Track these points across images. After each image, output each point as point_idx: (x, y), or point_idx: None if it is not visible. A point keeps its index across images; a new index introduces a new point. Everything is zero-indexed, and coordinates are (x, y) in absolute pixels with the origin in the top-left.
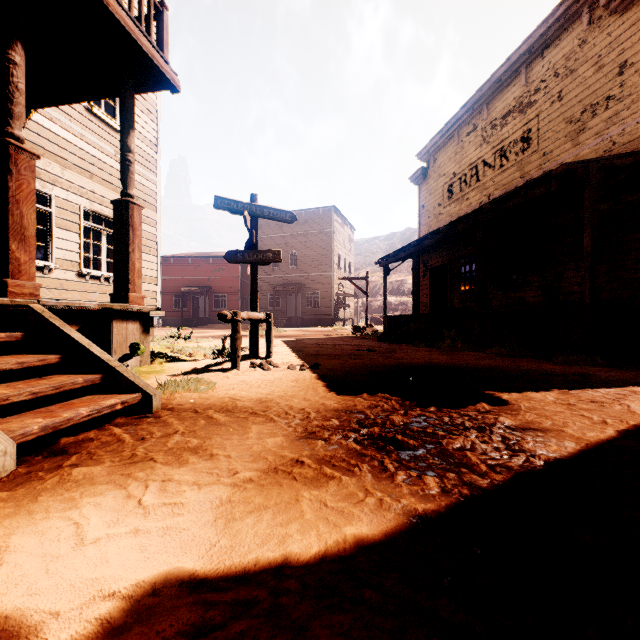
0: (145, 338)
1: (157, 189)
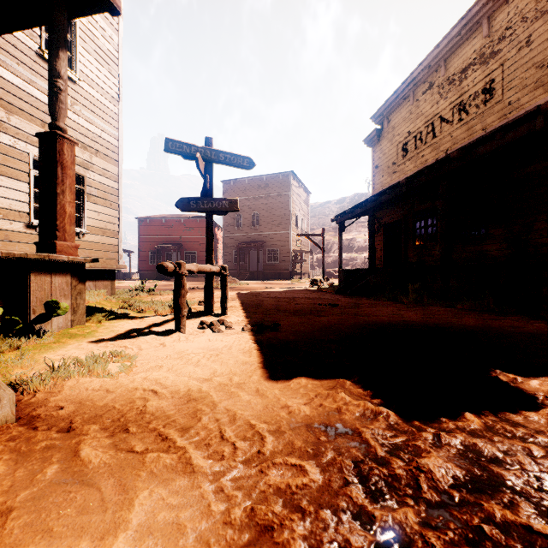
0: (79, 294)
1: (119, 144)
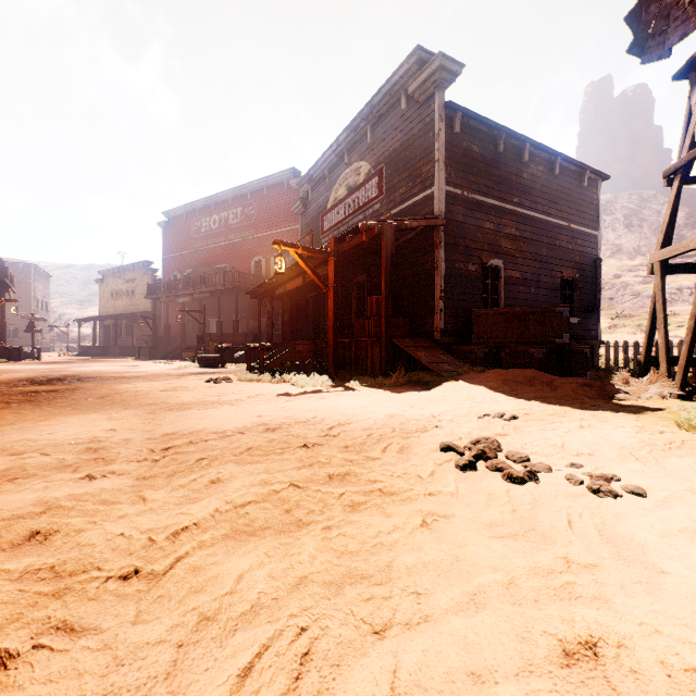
0: None
1: None
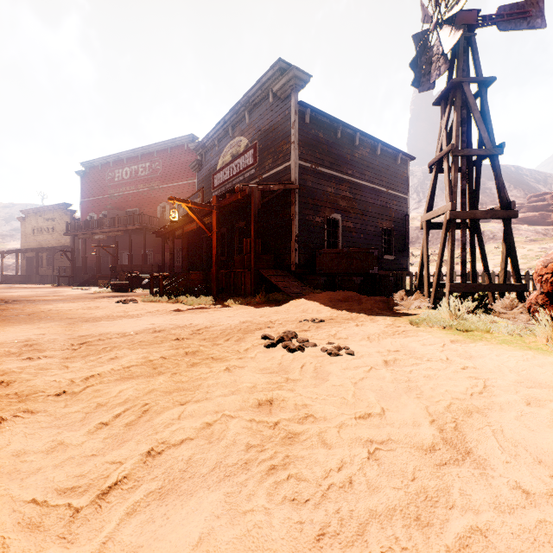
0: None
1: None
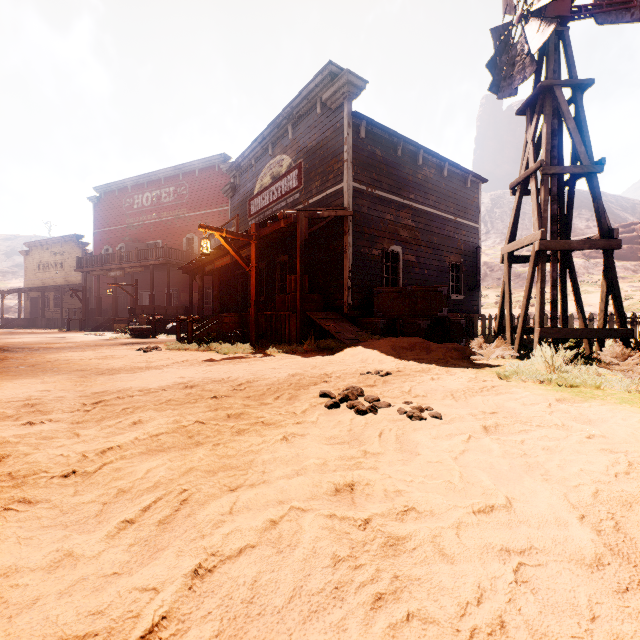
0: None
1: None
